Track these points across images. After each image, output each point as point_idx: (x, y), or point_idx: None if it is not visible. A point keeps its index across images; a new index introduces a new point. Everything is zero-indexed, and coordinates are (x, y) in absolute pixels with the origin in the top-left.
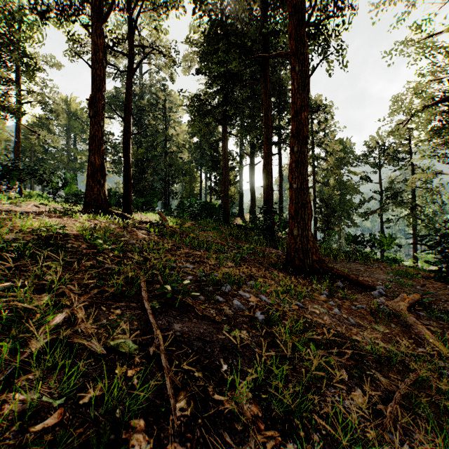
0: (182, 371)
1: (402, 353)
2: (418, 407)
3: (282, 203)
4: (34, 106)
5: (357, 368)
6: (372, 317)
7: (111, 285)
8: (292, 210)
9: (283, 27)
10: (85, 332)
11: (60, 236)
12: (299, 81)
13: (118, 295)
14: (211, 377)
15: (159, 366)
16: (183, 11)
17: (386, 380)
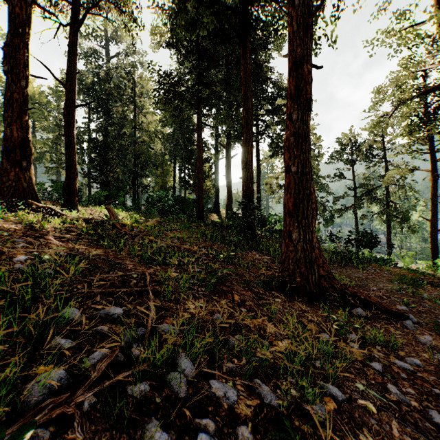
0: None
1: None
2: None
3: (260, 198)
4: None
5: None
6: None
7: None
8: (290, 204)
9: None
10: None
11: None
12: (299, 21)
13: None
14: None
15: None
16: None
17: None
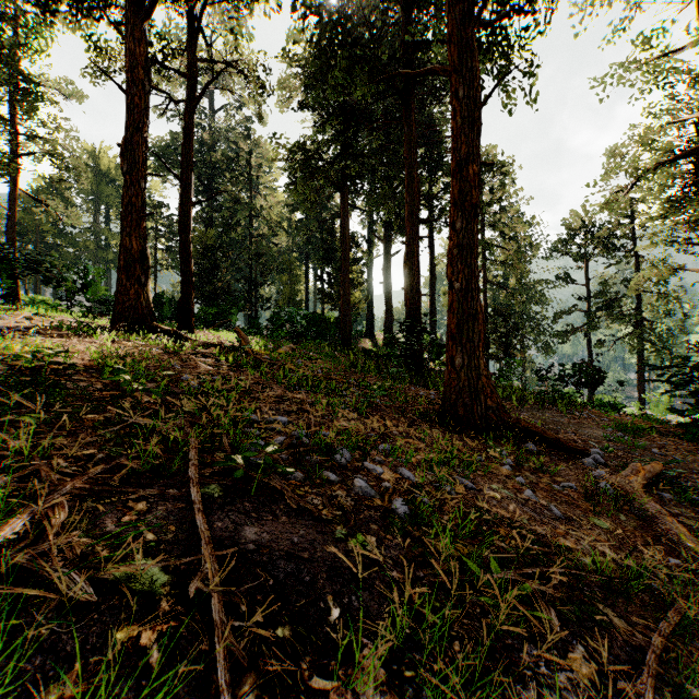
0: (253, 627)
1: (646, 571)
2: (689, 680)
3: (435, 315)
4: (39, 160)
5: (574, 604)
6: (588, 503)
7: (135, 455)
8: (452, 326)
9: (437, 30)
10: (66, 552)
11: (60, 367)
12: (465, 114)
13: (147, 474)
14: (308, 636)
15: (208, 618)
16: (276, 5)
17: (624, 624)
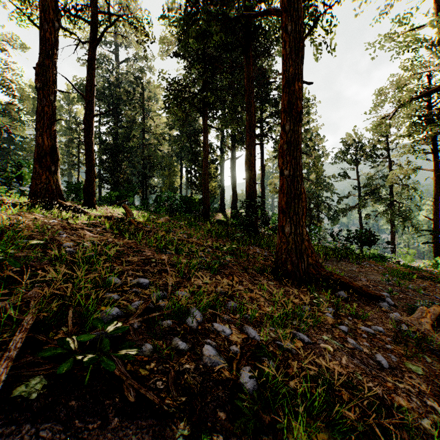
0: None
1: None
2: None
3: (264, 198)
4: None
5: None
6: (398, 347)
7: None
8: (283, 203)
9: None
10: None
11: None
12: (292, 45)
13: None
14: None
15: None
16: None
17: None
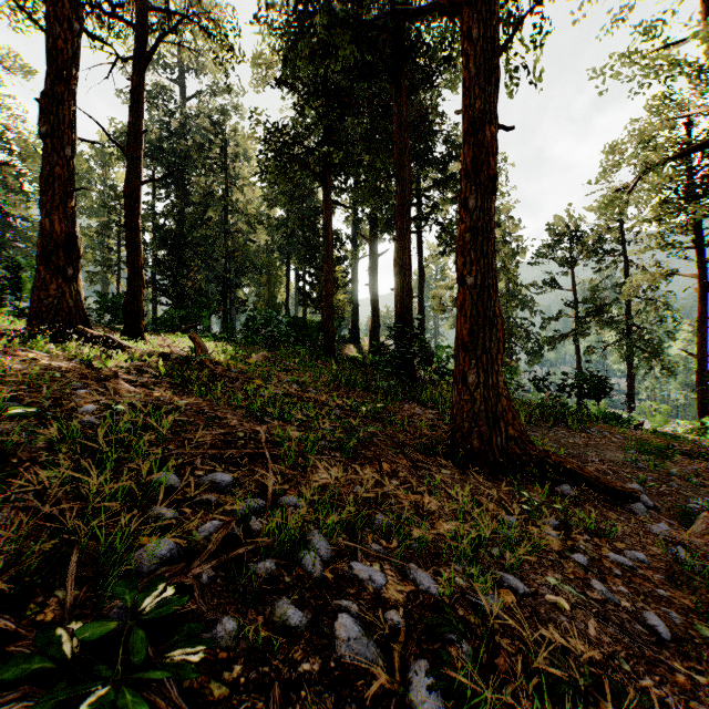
0: None
1: None
2: None
3: (423, 320)
4: None
5: None
6: (677, 592)
7: None
8: (464, 332)
9: None
10: None
11: None
12: (479, 62)
13: None
14: None
15: None
16: None
17: None
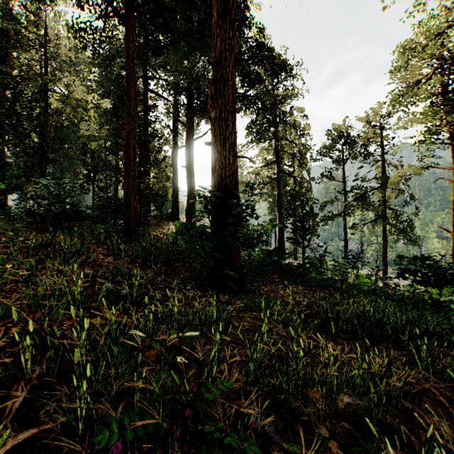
0: None
1: None
2: None
3: None
4: None
5: None
6: None
7: None
8: None
9: None
10: None
11: None
12: None
13: None
14: None
15: None
16: None
17: None
